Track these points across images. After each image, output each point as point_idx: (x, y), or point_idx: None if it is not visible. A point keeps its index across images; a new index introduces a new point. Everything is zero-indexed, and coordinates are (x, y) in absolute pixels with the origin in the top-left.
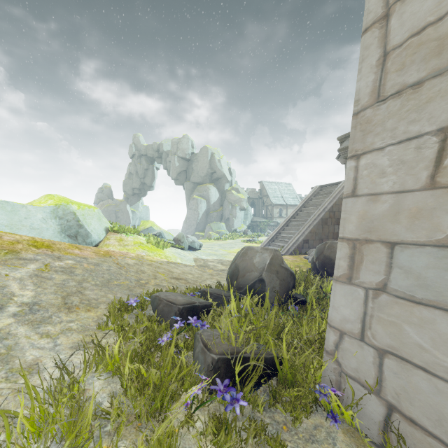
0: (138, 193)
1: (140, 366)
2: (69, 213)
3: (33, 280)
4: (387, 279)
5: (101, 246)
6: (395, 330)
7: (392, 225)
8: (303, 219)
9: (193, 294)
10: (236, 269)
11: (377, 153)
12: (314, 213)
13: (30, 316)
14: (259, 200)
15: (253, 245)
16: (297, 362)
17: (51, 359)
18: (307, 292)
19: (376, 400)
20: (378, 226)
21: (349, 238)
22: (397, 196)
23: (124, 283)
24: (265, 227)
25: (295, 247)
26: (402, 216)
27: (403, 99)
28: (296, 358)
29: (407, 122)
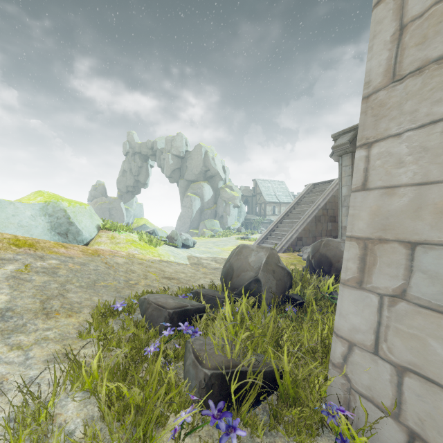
0: (132, 191)
1: (121, 385)
2: (59, 210)
3: (9, 282)
4: (406, 285)
5: (93, 243)
6: (418, 344)
7: (412, 222)
8: (296, 216)
9: (185, 295)
10: (231, 269)
11: (393, 140)
12: (308, 210)
13: (1, 324)
14: (252, 198)
15: (246, 242)
16: (300, 376)
17: (19, 376)
18: (304, 292)
19: (394, 424)
20: (395, 223)
21: (359, 237)
22: (418, 188)
23: (111, 284)
24: (259, 225)
25: (288, 244)
26: (426, 212)
27: (425, 77)
28: (299, 372)
29: (431, 103)
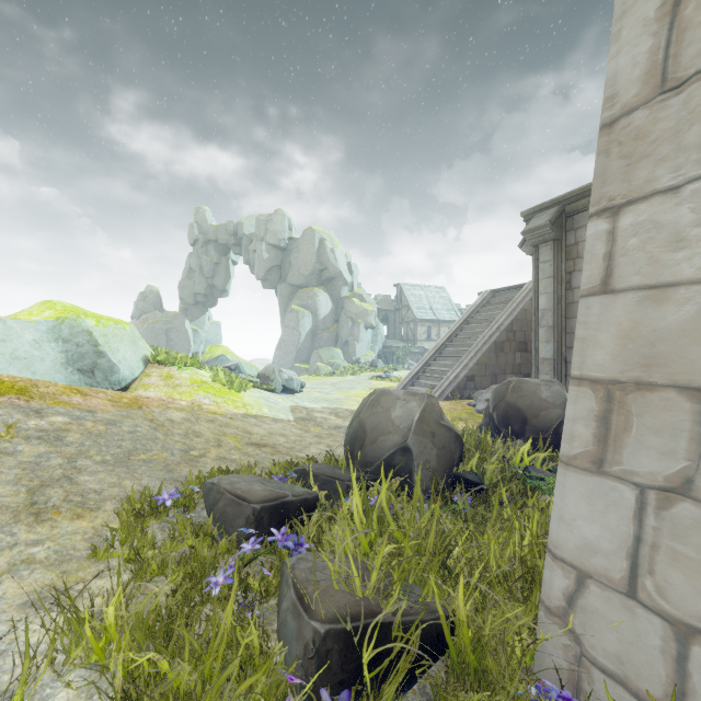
0: (203, 301)
1: (157, 656)
2: (81, 332)
3: None
4: (694, 470)
5: (136, 387)
6: None
7: None
8: (466, 343)
9: (284, 475)
10: (362, 430)
11: (663, 200)
12: (483, 333)
13: None
14: (395, 313)
15: (386, 384)
16: (488, 632)
17: None
18: (484, 468)
19: None
20: (668, 354)
21: (597, 378)
22: None
23: (159, 458)
24: (405, 356)
25: (453, 387)
26: None
27: None
28: (485, 622)
29: None
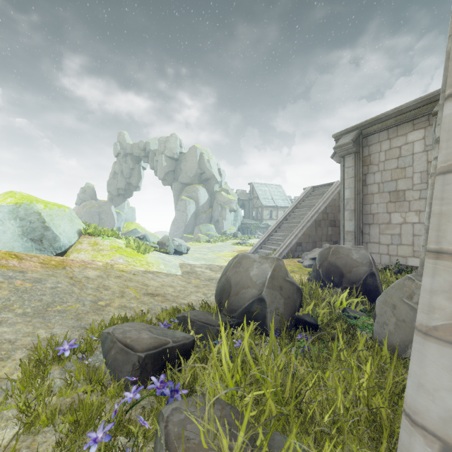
0: (123, 194)
1: None
2: (33, 213)
3: None
4: None
5: (71, 251)
6: None
7: None
8: (296, 221)
9: (169, 320)
10: (228, 284)
11: None
12: (307, 214)
13: None
14: (249, 202)
15: (243, 248)
16: None
17: None
18: (317, 311)
19: None
20: None
21: None
22: None
23: (72, 308)
24: (255, 229)
25: (288, 250)
26: None
27: None
28: None
29: None
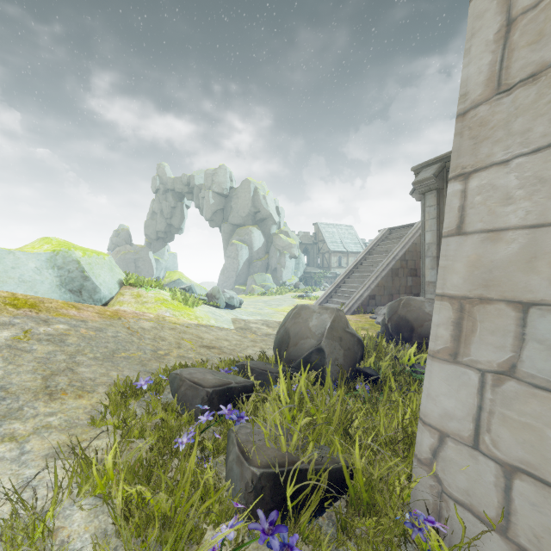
0: (163, 237)
1: (143, 488)
2: (71, 261)
3: (3, 353)
4: (517, 358)
5: (113, 303)
6: (533, 437)
7: (524, 277)
8: (368, 269)
9: (229, 369)
10: (287, 335)
11: (498, 169)
12: (382, 261)
13: None
14: (313, 246)
15: (306, 301)
16: (377, 476)
17: (11, 477)
18: (379, 364)
19: (500, 541)
20: (501, 278)
21: (453, 295)
22: (532, 232)
23: (135, 355)
24: (321, 280)
25: (358, 304)
26: (542, 263)
27: (541, 85)
28: (374, 470)
29: (549, 120)
